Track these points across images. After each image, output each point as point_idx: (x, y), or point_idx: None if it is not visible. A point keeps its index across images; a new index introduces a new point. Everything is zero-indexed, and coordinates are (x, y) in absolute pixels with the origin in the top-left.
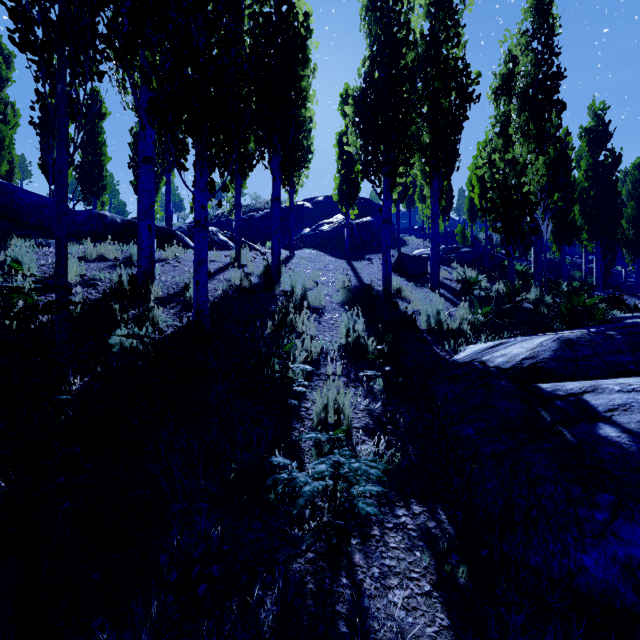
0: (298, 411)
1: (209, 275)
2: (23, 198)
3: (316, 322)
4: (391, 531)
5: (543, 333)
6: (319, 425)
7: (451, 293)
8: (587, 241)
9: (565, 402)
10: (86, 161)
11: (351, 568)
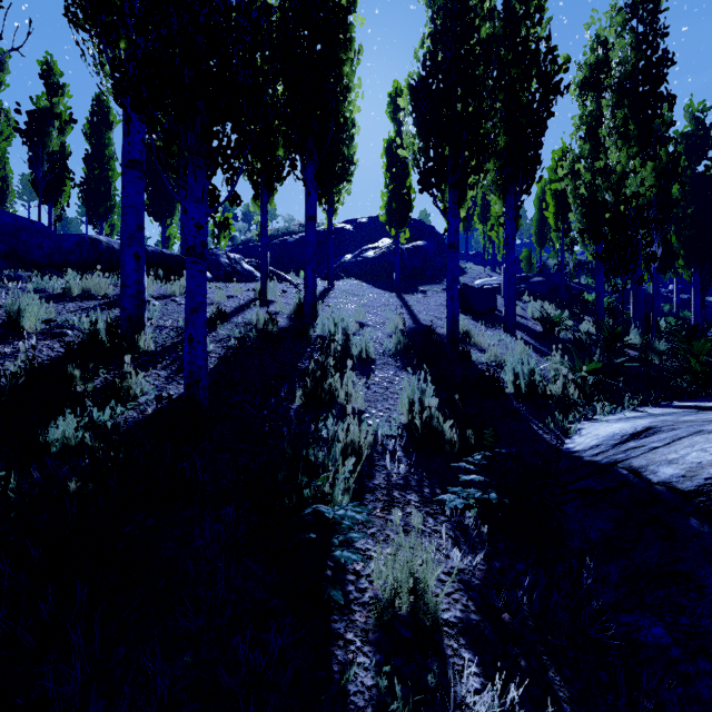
0: (341, 584)
1: (224, 316)
2: None
3: (364, 385)
4: None
5: (681, 401)
6: (380, 621)
7: (530, 336)
8: (683, 268)
9: None
10: (91, 177)
11: None
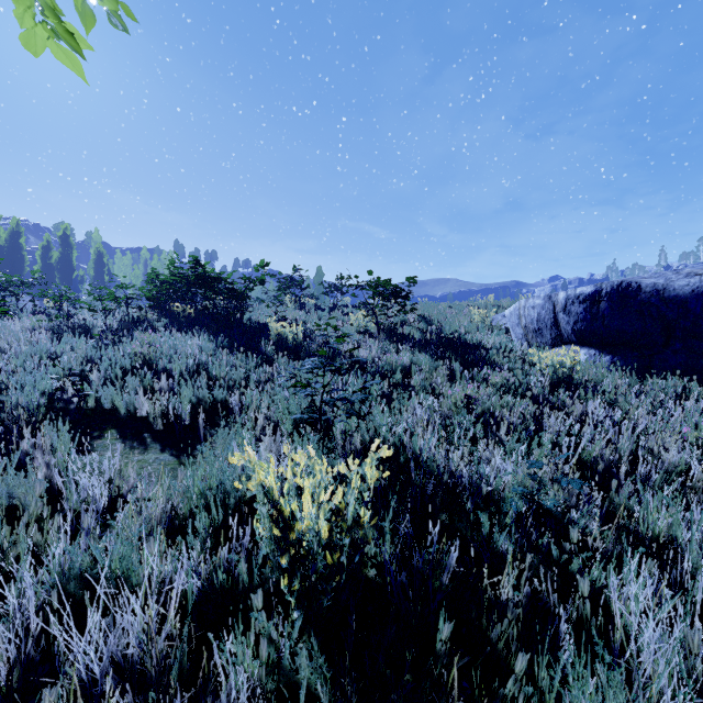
0: None
1: None
2: None
3: None
4: None
5: None
6: None
7: None
8: None
9: None
10: None
11: None
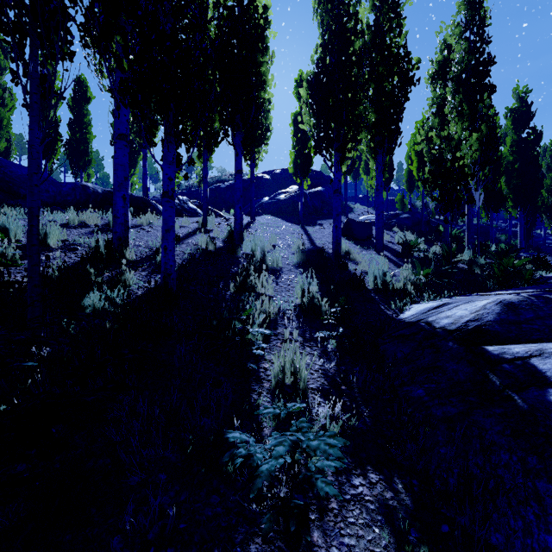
0: (257, 372)
1: (179, 239)
2: (14, 171)
3: (274, 283)
4: (349, 503)
5: (480, 293)
6: (277, 386)
7: (394, 255)
8: (512, 208)
9: (513, 366)
10: (74, 139)
11: (309, 548)
